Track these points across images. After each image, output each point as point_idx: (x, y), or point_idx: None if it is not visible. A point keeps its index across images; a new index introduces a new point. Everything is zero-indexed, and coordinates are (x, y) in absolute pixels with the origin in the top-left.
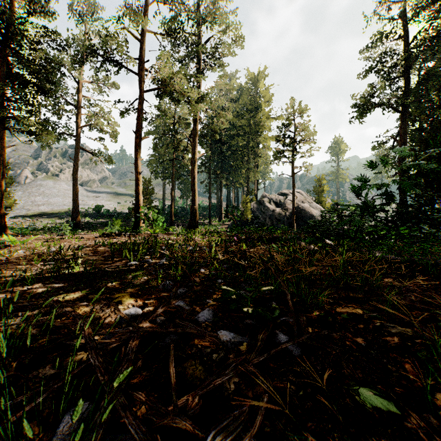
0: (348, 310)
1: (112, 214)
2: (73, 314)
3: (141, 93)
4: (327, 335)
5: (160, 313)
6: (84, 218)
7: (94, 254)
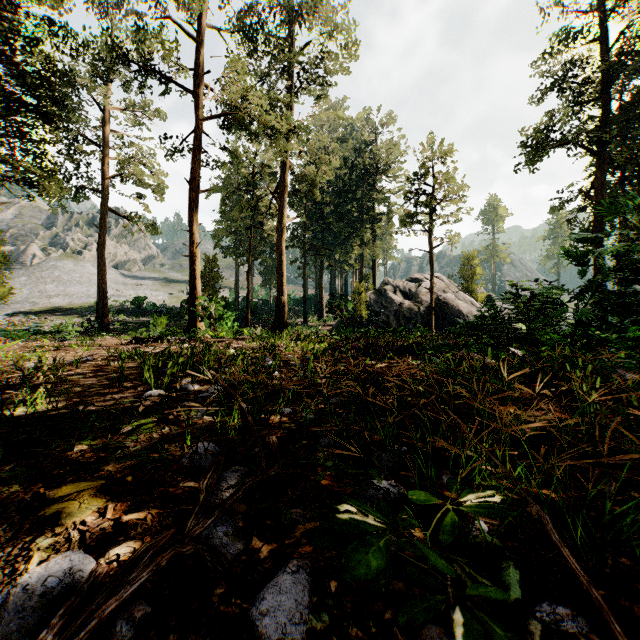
0: None
1: (159, 310)
2: None
3: (199, 122)
4: None
5: (136, 589)
6: (117, 315)
7: (96, 374)
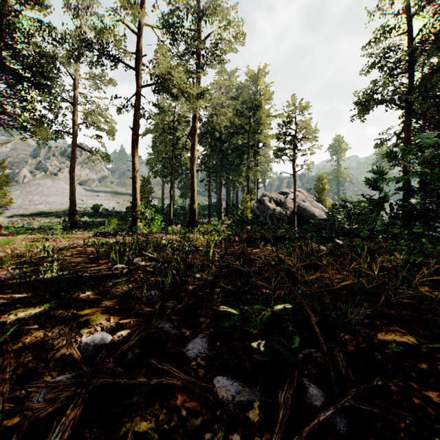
0: (395, 337)
1: (111, 213)
2: (3, 349)
3: (138, 88)
4: (380, 385)
5: (134, 343)
6: (82, 217)
7: (80, 255)
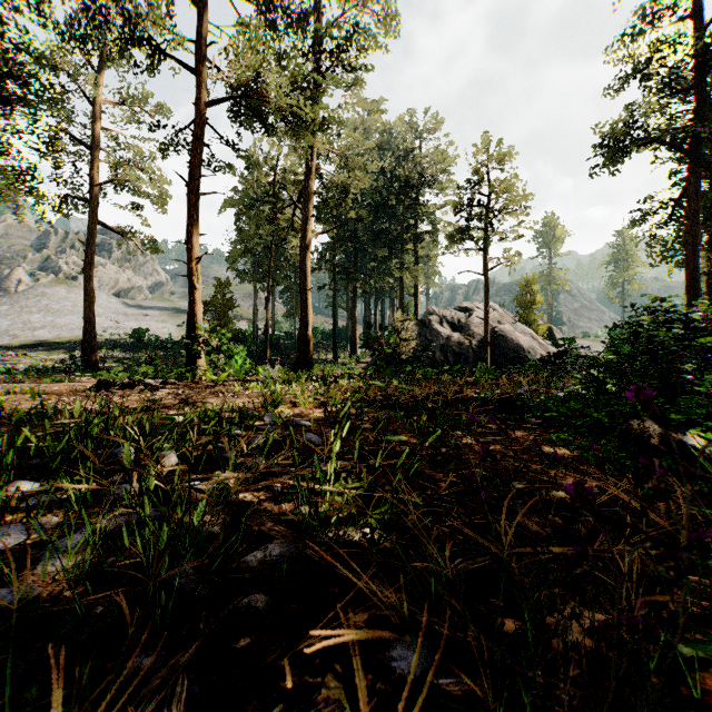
0: None
1: (164, 344)
2: None
3: (200, 106)
4: None
5: None
6: (112, 350)
7: None
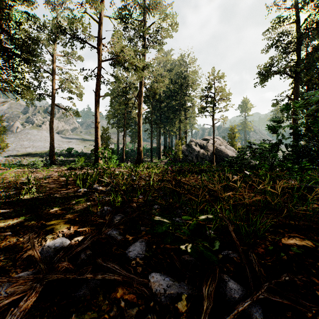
0: (296, 242)
1: (80, 154)
2: None
3: (100, 62)
4: (287, 280)
5: (86, 246)
6: (59, 157)
7: (54, 183)
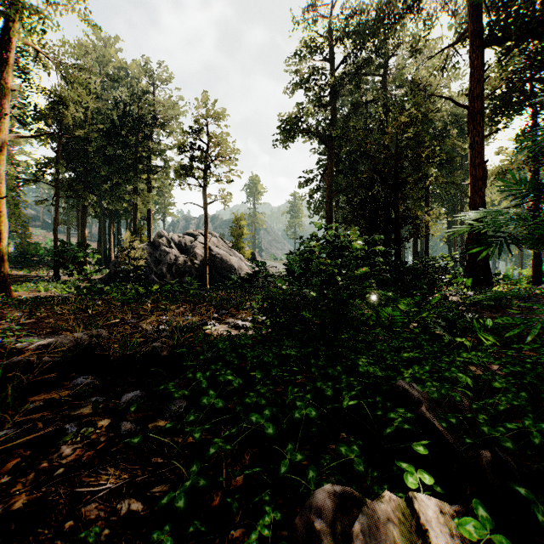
0: None
1: None
2: None
3: None
4: None
5: None
6: None
7: None
